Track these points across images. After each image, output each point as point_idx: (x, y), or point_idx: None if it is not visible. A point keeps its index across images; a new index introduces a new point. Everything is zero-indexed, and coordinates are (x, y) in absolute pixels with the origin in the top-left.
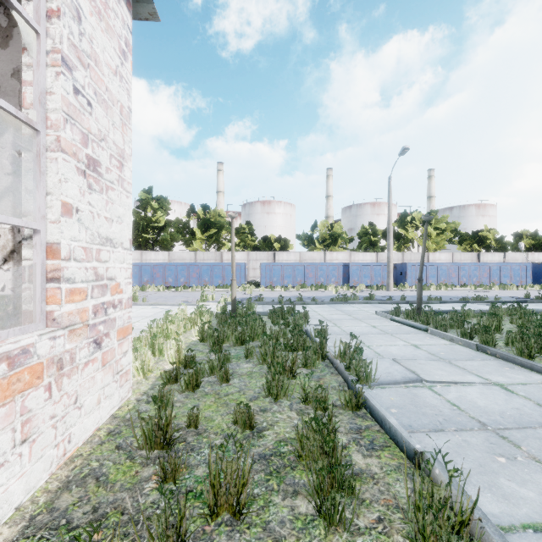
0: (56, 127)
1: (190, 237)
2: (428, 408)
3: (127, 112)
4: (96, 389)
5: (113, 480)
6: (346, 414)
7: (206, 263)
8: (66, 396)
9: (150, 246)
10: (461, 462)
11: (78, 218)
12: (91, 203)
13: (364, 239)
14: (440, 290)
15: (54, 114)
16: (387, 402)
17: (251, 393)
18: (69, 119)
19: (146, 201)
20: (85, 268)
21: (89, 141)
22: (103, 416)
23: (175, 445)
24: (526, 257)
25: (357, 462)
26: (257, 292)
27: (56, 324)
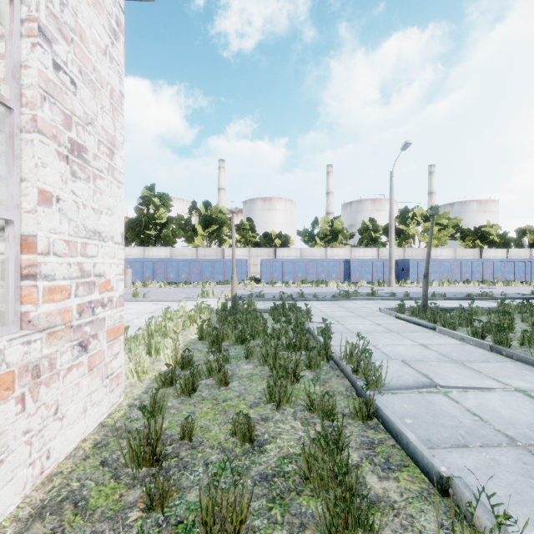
0: (32, 105)
1: (192, 233)
2: (446, 418)
3: (118, 96)
4: (81, 396)
5: (93, 506)
6: (356, 425)
7: (207, 259)
8: (44, 407)
9: (152, 243)
10: (493, 488)
11: (59, 207)
12: (76, 192)
13: (365, 235)
14: (443, 287)
15: (30, 91)
16: (400, 411)
17: (251, 398)
18: (48, 97)
19: (148, 198)
20: (68, 264)
21: (72, 123)
22: (90, 425)
23: (166, 461)
24: (530, 253)
25: (373, 486)
26: (257, 288)
27: (32, 327)
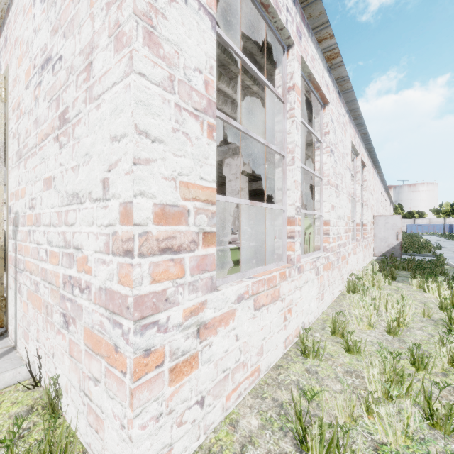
0: None
1: None
2: None
3: None
4: None
5: None
6: None
7: None
8: None
9: None
10: None
11: None
12: None
13: None
14: None
15: None
16: None
17: None
18: None
19: None
20: None
21: None
22: None
23: None
24: None
25: None
26: None
27: None
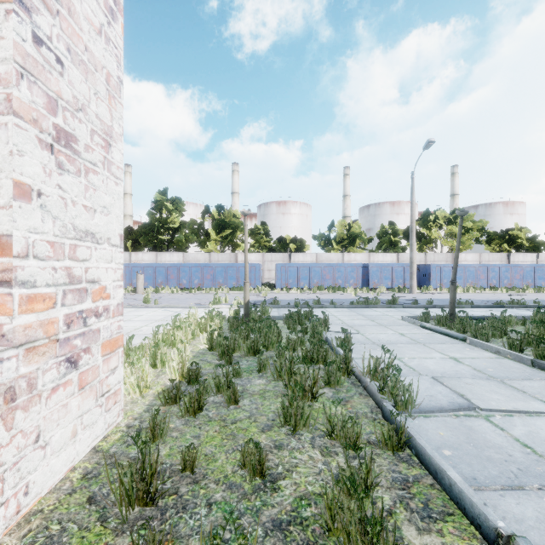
0: (5, 82)
1: (205, 238)
2: (492, 450)
3: (116, 82)
4: (69, 419)
5: None
6: (385, 456)
7: (220, 265)
8: (21, 435)
9: (165, 248)
10: None
11: (41, 203)
12: (63, 187)
13: (384, 239)
14: (468, 293)
15: (3, 66)
16: (436, 439)
17: (263, 420)
18: (26, 75)
19: (161, 203)
20: (53, 269)
21: (59, 107)
22: (81, 450)
23: (163, 498)
24: None
25: (411, 542)
26: (272, 294)
27: (5, 342)
